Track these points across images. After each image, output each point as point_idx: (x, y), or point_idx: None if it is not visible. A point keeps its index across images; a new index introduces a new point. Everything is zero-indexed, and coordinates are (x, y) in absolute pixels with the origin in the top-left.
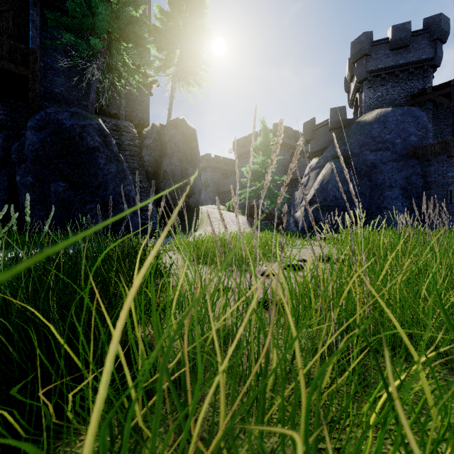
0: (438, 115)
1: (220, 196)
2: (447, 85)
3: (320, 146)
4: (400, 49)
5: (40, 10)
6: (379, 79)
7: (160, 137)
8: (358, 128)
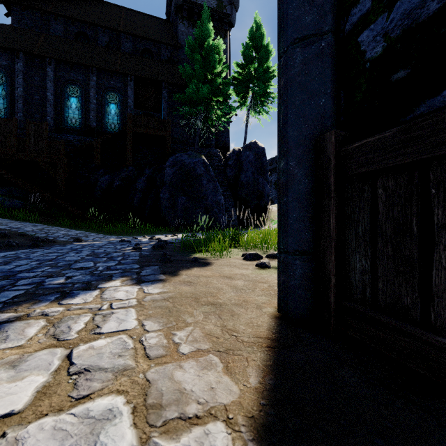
0: None
1: None
2: None
3: None
4: None
5: (167, 89)
6: None
7: (238, 158)
8: None
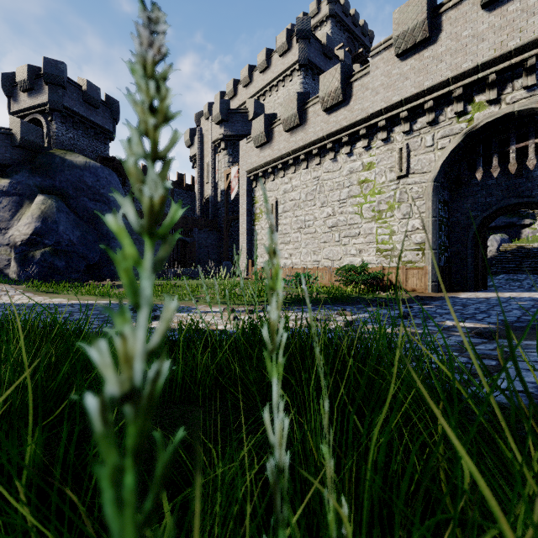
0: None
1: None
2: None
3: None
4: (91, 106)
5: None
6: (72, 120)
7: None
8: (66, 166)
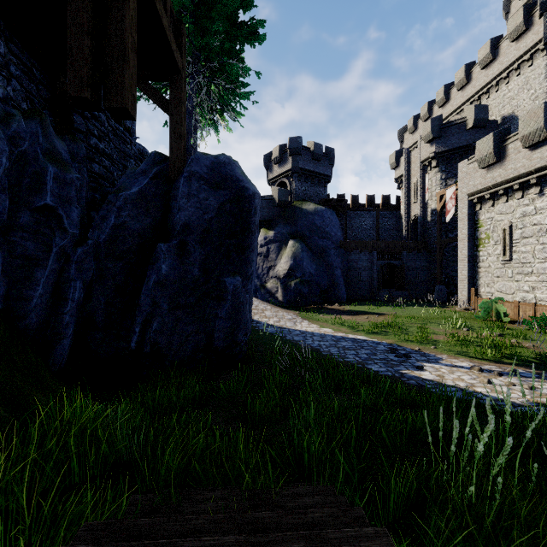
0: None
1: None
2: (342, 200)
3: (264, 217)
4: (316, 161)
5: None
6: (304, 176)
7: None
8: (303, 214)
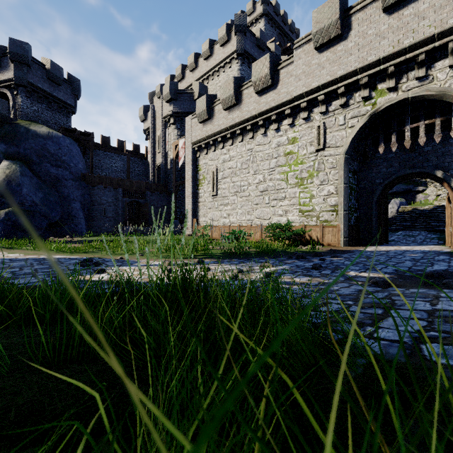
0: None
1: None
2: (87, 135)
3: None
4: (54, 83)
5: None
6: (36, 95)
7: None
8: (30, 135)
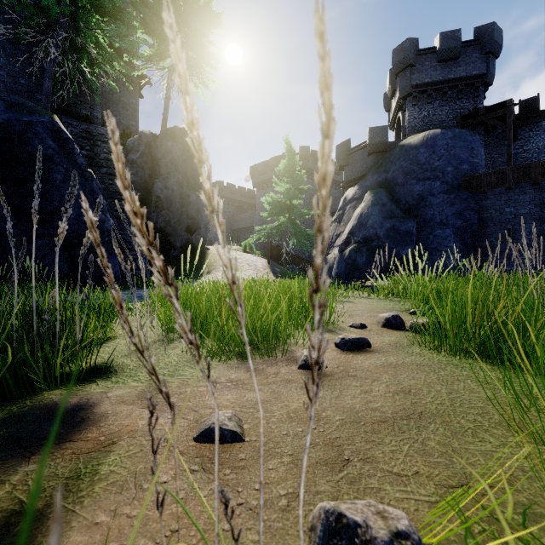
0: (489, 142)
1: (235, 235)
2: (501, 106)
3: (357, 174)
4: (449, 61)
5: None
6: (425, 95)
7: (151, 150)
8: (402, 152)
